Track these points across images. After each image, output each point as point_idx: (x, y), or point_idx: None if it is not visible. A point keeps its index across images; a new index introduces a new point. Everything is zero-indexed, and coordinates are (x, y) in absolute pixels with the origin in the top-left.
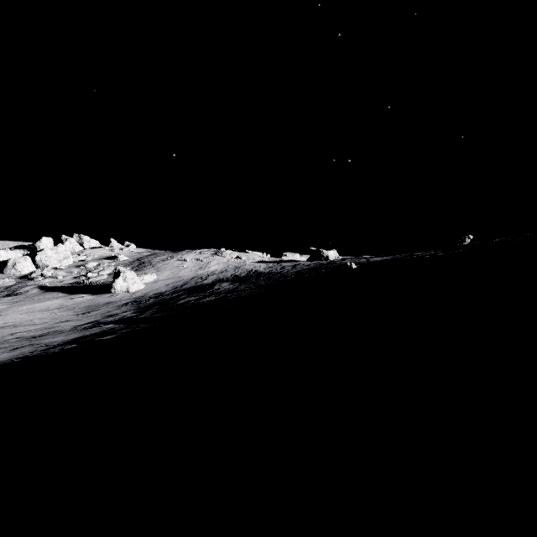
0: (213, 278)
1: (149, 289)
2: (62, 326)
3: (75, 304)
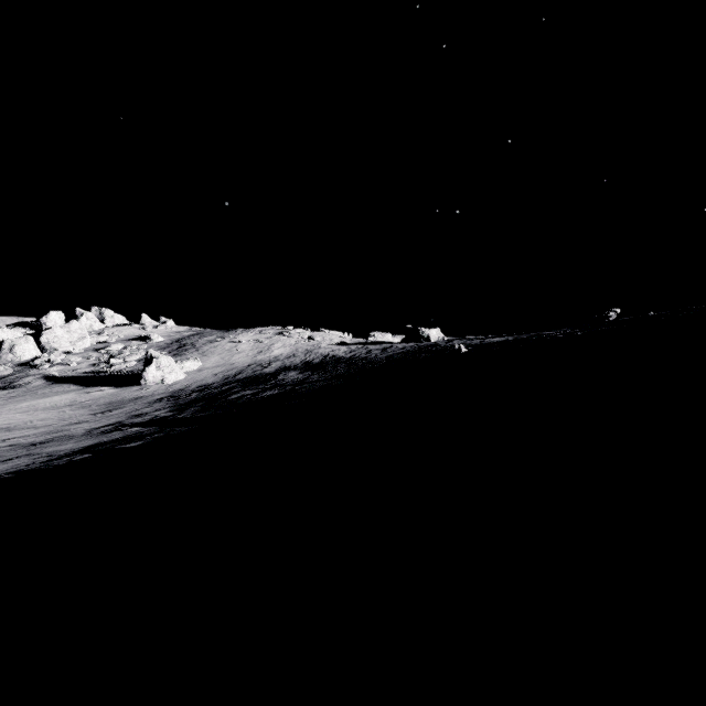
0: (277, 365)
1: (192, 379)
2: (72, 430)
3: (92, 399)
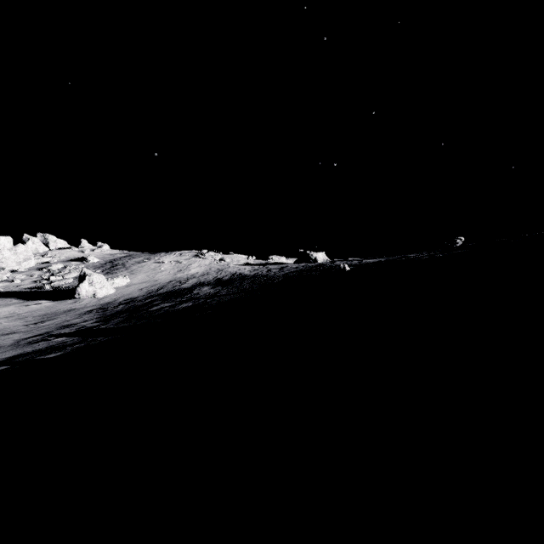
0: (193, 281)
1: (120, 293)
2: (2, 340)
3: (30, 311)
